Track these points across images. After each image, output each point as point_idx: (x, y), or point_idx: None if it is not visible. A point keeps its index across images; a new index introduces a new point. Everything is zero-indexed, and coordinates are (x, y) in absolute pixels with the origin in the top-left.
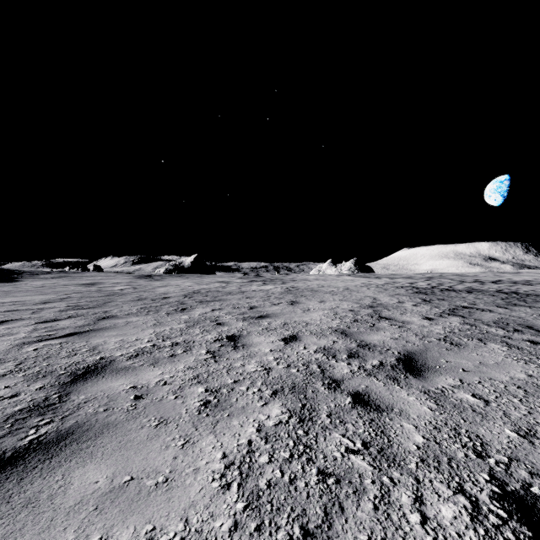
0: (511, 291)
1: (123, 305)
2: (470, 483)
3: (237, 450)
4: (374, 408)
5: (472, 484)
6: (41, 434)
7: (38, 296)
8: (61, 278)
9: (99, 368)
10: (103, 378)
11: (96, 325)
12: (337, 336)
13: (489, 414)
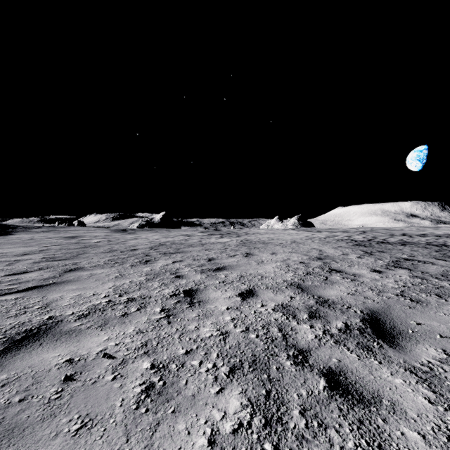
0: (440, 244)
1: (94, 256)
2: None
3: None
4: (357, 399)
5: None
6: None
7: (21, 248)
8: (49, 231)
9: (41, 331)
10: (40, 346)
11: (61, 277)
12: (293, 290)
13: None
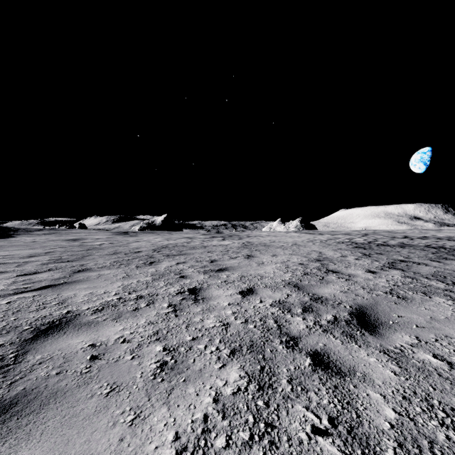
0: (439, 246)
1: (99, 258)
2: None
3: (191, 428)
4: (335, 372)
5: None
6: None
7: (27, 250)
8: (50, 234)
9: (63, 323)
10: (64, 334)
11: (71, 278)
12: (290, 289)
13: None
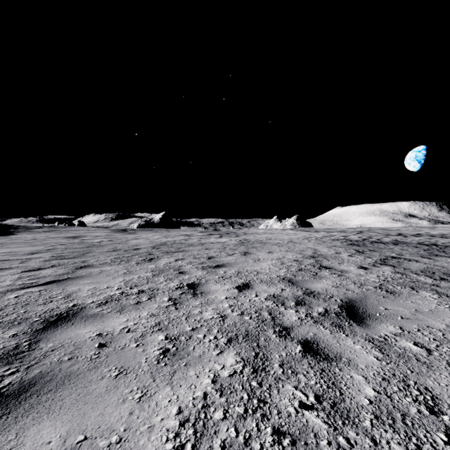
0: (431, 243)
1: (100, 255)
2: (428, 444)
3: (192, 404)
4: (323, 357)
5: (431, 447)
6: (4, 385)
7: (28, 247)
8: (50, 231)
9: (70, 315)
10: (72, 325)
11: (74, 273)
12: (284, 284)
13: (434, 364)
